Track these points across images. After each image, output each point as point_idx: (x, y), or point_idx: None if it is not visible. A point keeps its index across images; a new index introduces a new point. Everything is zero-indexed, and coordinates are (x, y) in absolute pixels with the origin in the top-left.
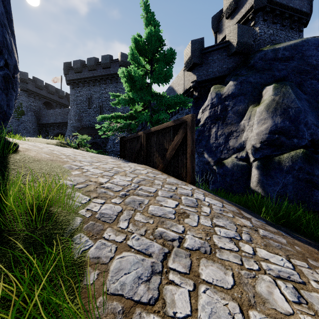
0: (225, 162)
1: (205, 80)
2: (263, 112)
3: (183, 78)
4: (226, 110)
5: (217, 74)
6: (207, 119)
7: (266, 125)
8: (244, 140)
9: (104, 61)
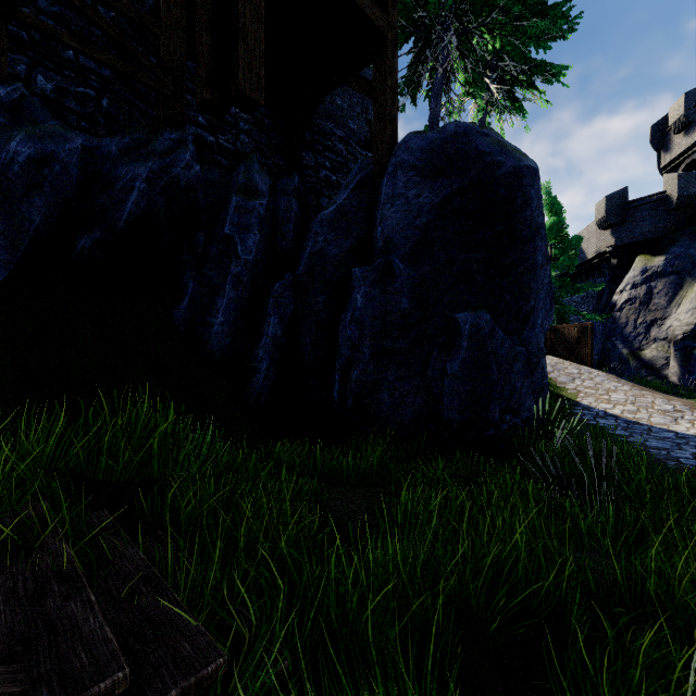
0: (642, 354)
1: (628, 244)
2: (693, 300)
3: (595, 235)
4: (651, 293)
5: (647, 236)
6: (625, 303)
7: (693, 315)
8: (668, 330)
9: None
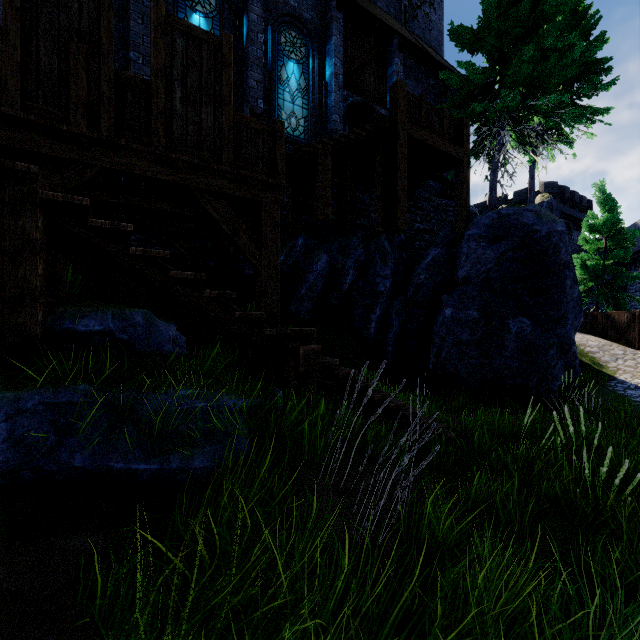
0: None
1: None
2: None
3: None
4: None
5: None
6: None
7: None
8: None
9: (517, 199)
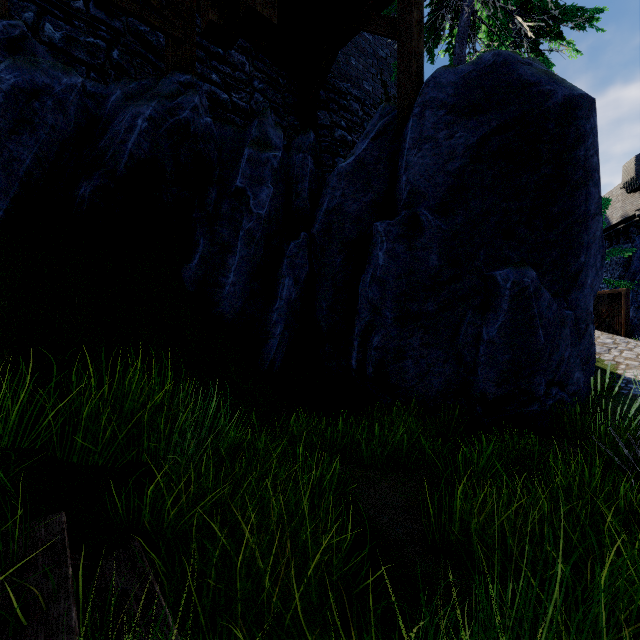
0: None
1: None
2: None
3: (621, 198)
4: None
5: None
6: None
7: None
8: None
9: None
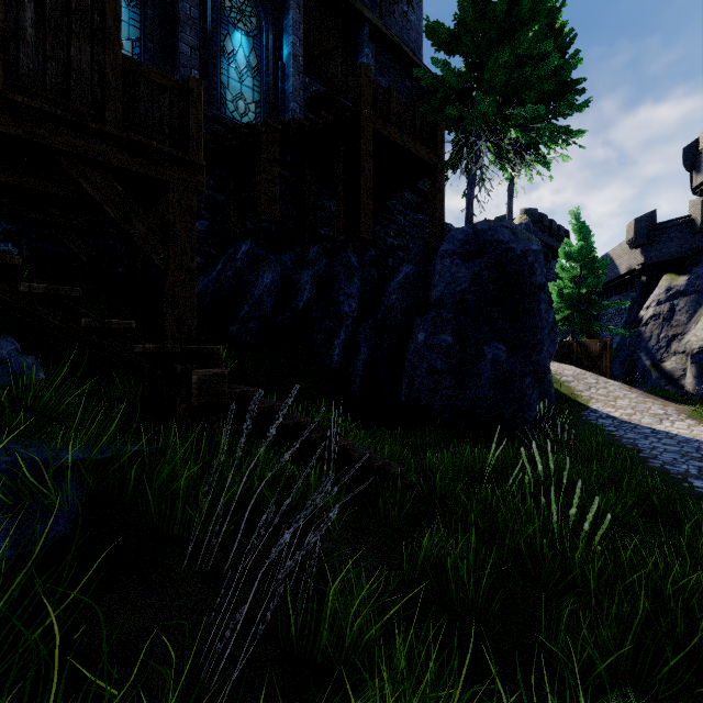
0: (662, 365)
1: (656, 263)
2: None
3: (627, 252)
4: (673, 310)
5: (674, 256)
6: (650, 318)
7: None
8: (687, 344)
9: None
